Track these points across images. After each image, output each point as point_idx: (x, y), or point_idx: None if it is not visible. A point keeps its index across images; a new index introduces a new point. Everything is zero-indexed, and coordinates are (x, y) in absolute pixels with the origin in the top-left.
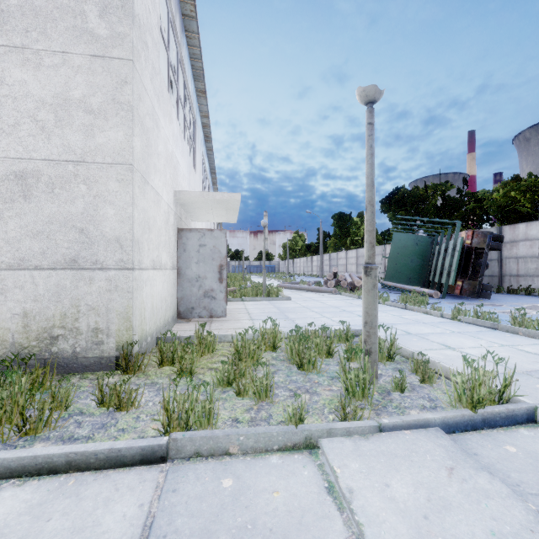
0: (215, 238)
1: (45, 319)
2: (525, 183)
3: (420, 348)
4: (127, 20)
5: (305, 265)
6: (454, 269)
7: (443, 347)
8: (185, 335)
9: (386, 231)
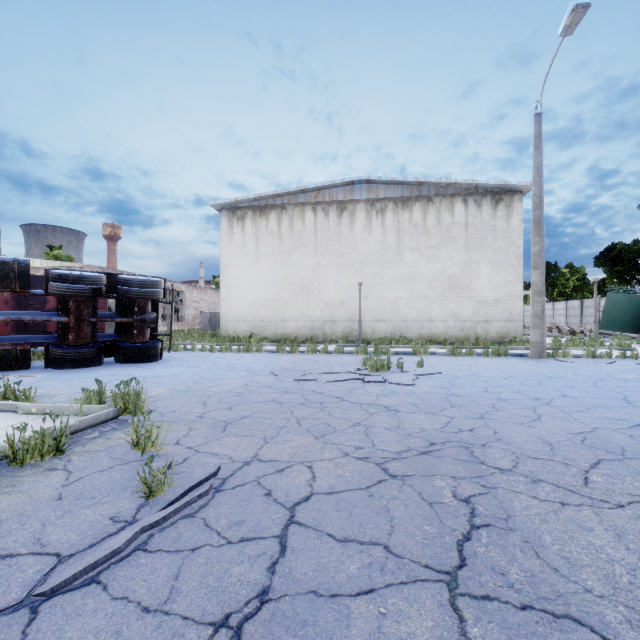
0: None
1: (501, 333)
2: None
3: None
4: (521, 259)
5: None
6: None
7: None
8: None
9: (600, 280)
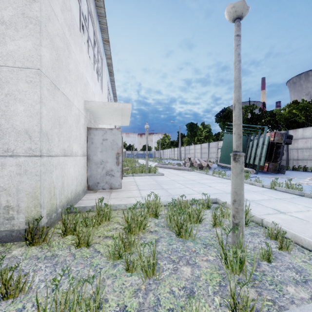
0: (113, 135)
1: None
2: (302, 104)
3: (261, 213)
4: None
5: (170, 153)
6: (263, 155)
7: (276, 211)
8: (89, 205)
9: (217, 133)
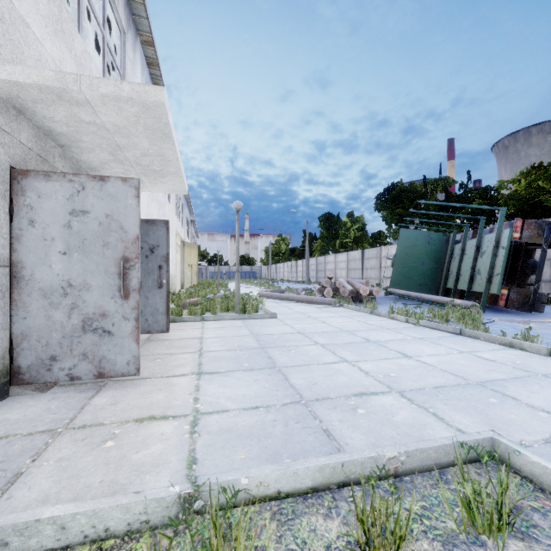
0: (110, 198)
1: None
2: None
3: None
4: None
5: (289, 270)
6: (499, 272)
7: None
8: None
9: (376, 233)
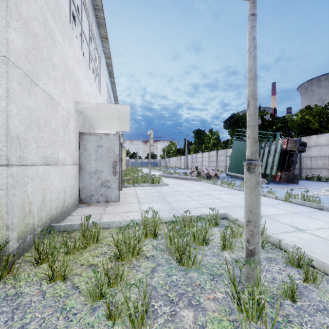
0: (110, 141)
1: None
2: (316, 110)
3: (277, 230)
4: None
5: (176, 162)
6: (276, 164)
7: (294, 229)
8: (77, 223)
9: (226, 140)
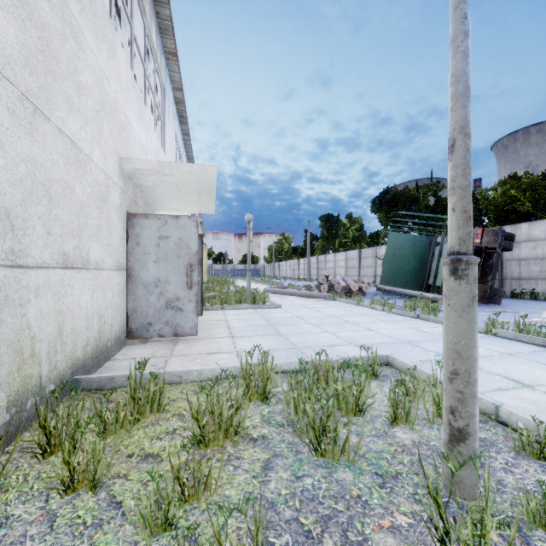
0: (181, 228)
1: None
2: (527, 180)
3: (483, 386)
4: None
5: (291, 268)
6: None
7: (514, 384)
8: (122, 374)
9: (374, 233)
